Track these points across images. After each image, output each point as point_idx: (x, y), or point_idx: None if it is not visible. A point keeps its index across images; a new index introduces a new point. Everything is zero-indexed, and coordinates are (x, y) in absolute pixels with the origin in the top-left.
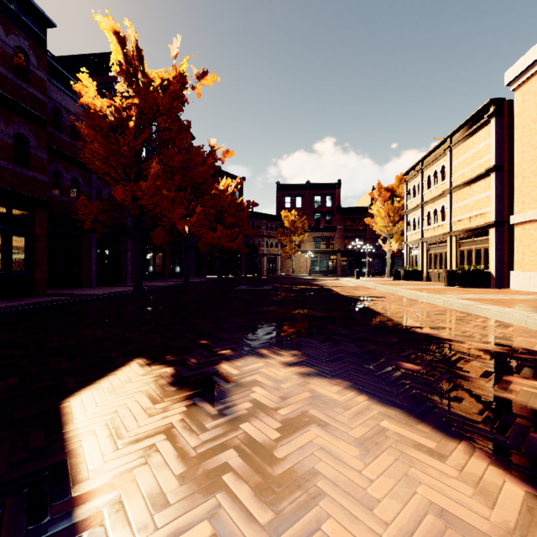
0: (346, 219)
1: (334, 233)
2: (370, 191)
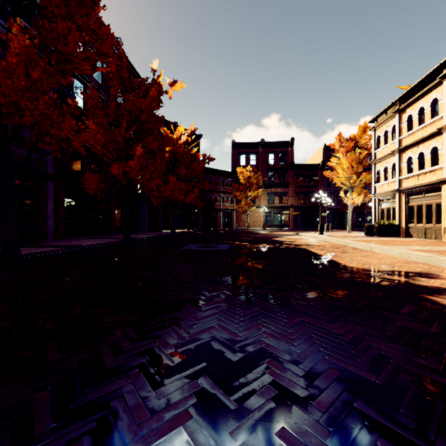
0: (298, 175)
1: (287, 189)
2: (321, 149)
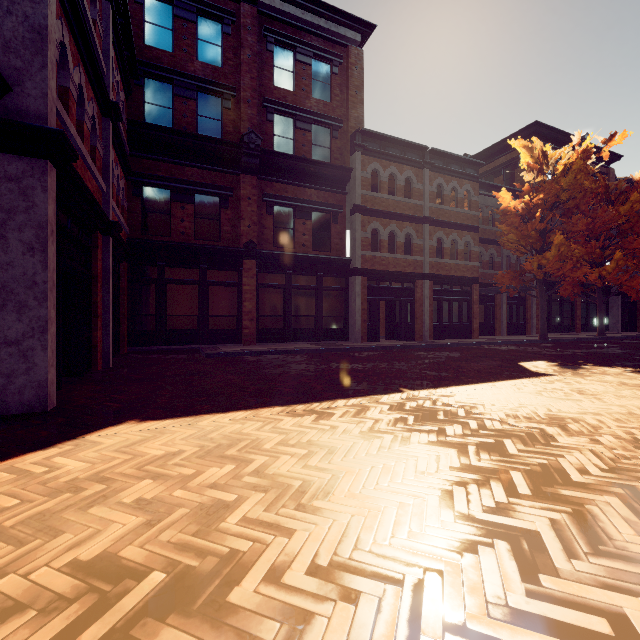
0: None
1: None
2: None
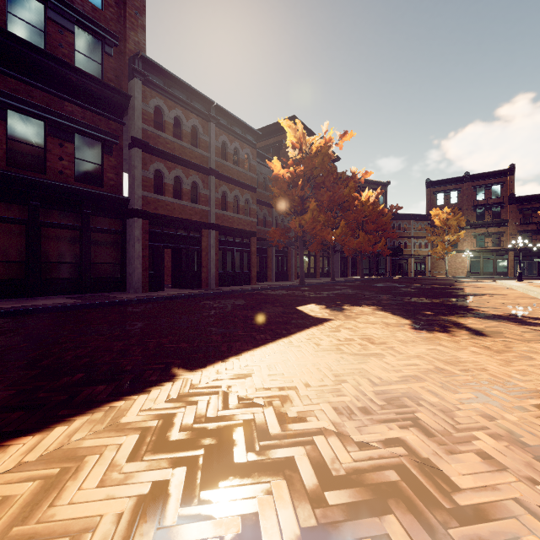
0: (522, 210)
1: (504, 228)
2: None
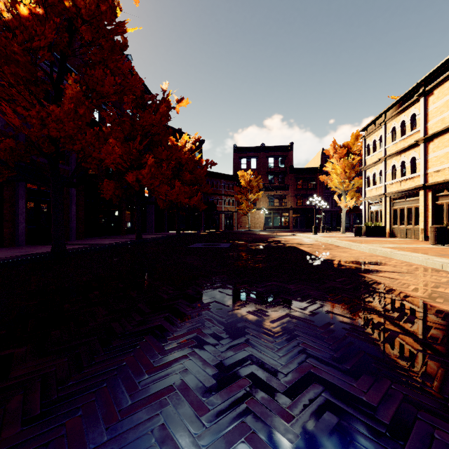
0: (297, 179)
1: (286, 192)
2: (320, 153)
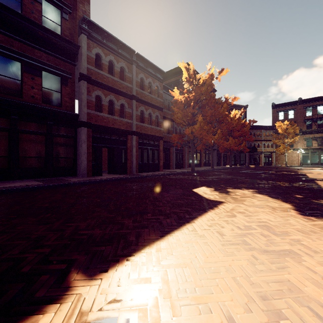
0: None
1: None
2: None
